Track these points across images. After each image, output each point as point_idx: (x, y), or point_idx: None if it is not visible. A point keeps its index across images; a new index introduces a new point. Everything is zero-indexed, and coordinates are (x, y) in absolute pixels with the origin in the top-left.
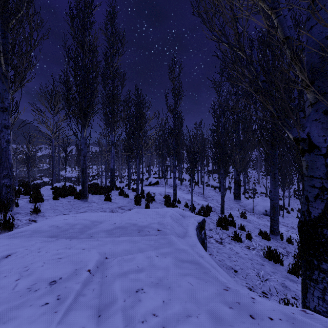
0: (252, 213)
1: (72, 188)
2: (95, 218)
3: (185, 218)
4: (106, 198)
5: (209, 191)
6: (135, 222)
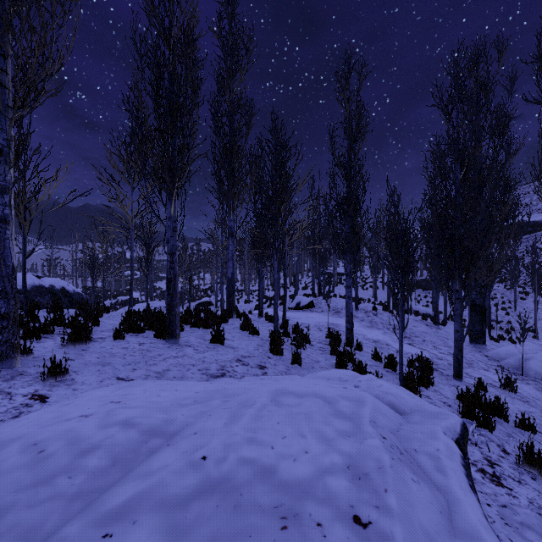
0: (520, 377)
1: (155, 314)
2: (160, 418)
3: (407, 417)
4: (215, 337)
5: (415, 324)
6: (269, 456)
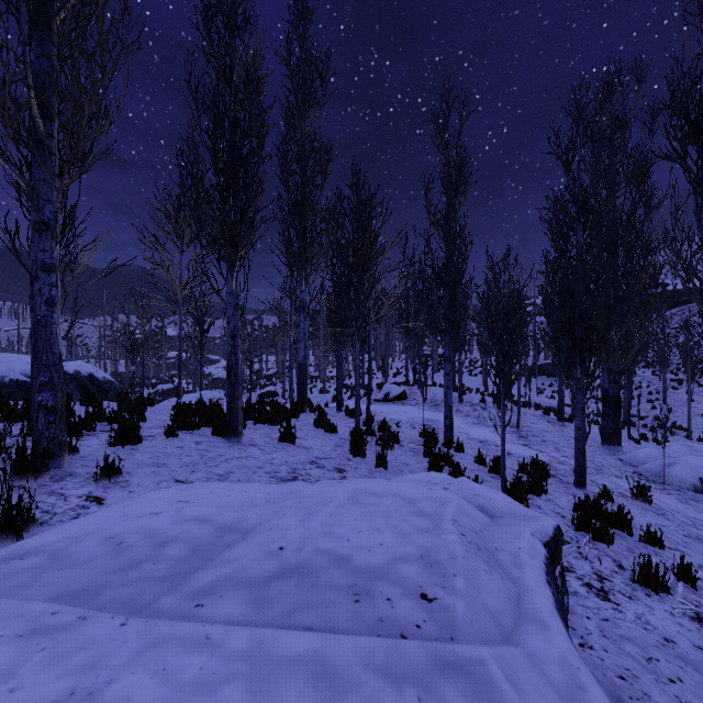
0: (661, 486)
1: (211, 408)
2: (233, 516)
3: (496, 520)
4: (284, 435)
5: (533, 421)
6: (345, 547)
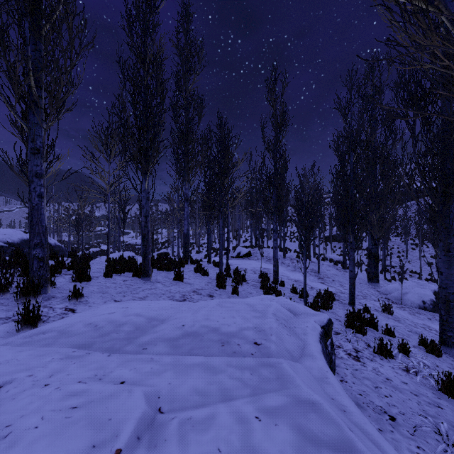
0: (400, 306)
1: (130, 261)
2: (154, 313)
3: (297, 316)
4: (177, 276)
5: (328, 269)
6: (216, 324)
